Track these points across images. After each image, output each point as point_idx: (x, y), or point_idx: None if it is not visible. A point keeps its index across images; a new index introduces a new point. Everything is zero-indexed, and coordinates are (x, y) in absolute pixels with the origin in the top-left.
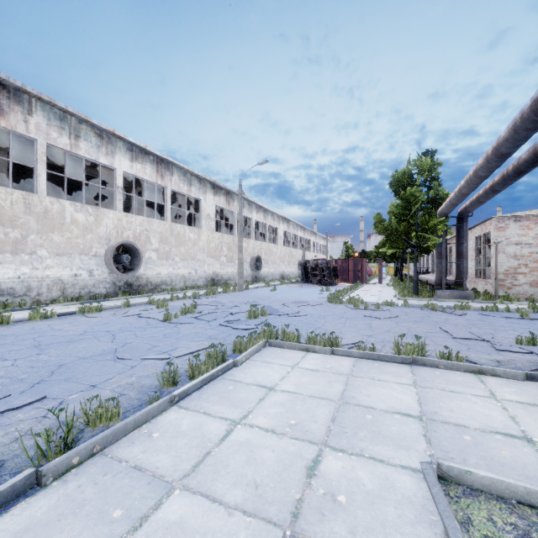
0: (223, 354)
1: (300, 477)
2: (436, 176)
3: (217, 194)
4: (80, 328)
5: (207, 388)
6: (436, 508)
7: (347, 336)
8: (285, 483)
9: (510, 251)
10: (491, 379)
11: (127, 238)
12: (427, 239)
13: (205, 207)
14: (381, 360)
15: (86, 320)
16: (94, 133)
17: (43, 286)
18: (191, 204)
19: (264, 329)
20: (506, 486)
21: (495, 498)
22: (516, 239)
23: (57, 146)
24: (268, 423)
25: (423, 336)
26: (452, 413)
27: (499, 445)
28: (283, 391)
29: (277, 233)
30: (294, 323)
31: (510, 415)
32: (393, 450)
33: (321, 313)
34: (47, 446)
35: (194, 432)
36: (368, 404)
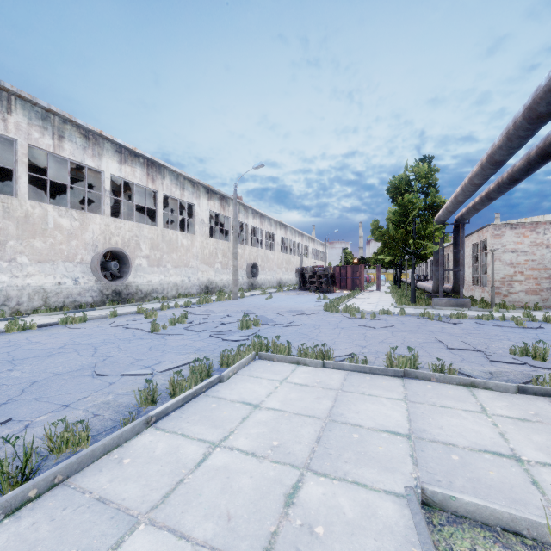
0: (208, 368)
1: (277, 506)
2: (434, 182)
3: (211, 199)
4: (60, 340)
5: (188, 407)
6: (418, 539)
7: (341, 347)
8: (260, 514)
9: (506, 259)
10: (483, 392)
11: (115, 244)
12: (424, 247)
13: (199, 212)
14: (373, 373)
15: (67, 332)
16: (80, 133)
17: (23, 295)
18: (184, 209)
19: (254, 341)
20: (491, 512)
21: (480, 525)
22: (512, 246)
23: (39, 147)
24: (249, 445)
25: (417, 347)
26: (441, 430)
27: (487, 465)
28: (269, 408)
29: (274, 239)
30: (287, 333)
31: (500, 432)
32: (378, 474)
33: (316, 323)
34: (1, 478)
35: (169, 457)
36: (356, 422)
